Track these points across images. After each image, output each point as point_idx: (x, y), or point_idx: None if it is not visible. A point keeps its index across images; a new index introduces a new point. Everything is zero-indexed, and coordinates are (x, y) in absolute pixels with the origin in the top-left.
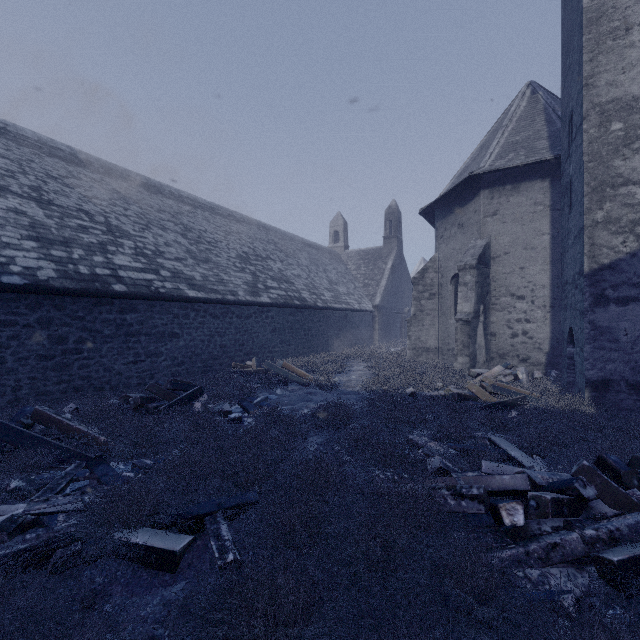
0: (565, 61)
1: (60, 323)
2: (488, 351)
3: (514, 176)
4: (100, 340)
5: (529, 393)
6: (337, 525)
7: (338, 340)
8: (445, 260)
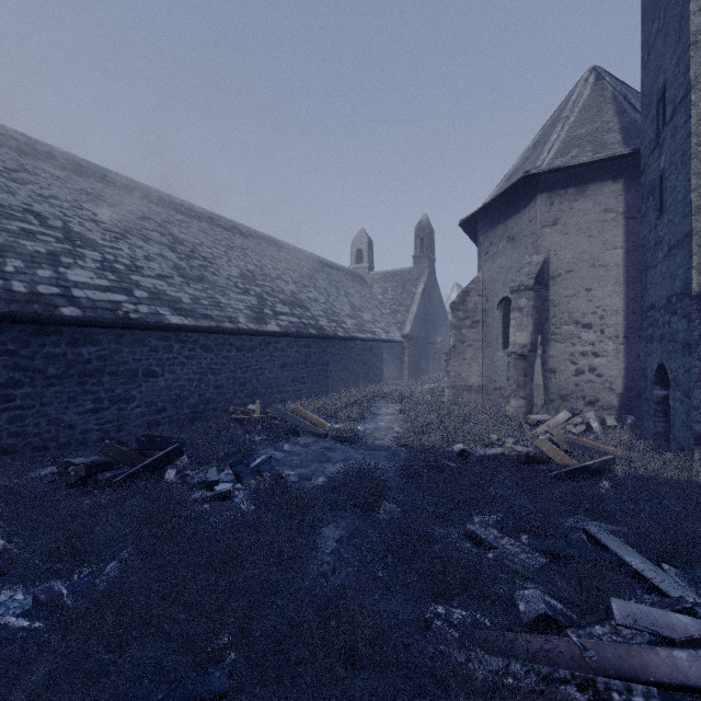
0: (649, 28)
1: None
2: (547, 391)
3: (579, 177)
4: (42, 382)
5: (613, 450)
6: None
7: (362, 376)
8: (491, 281)
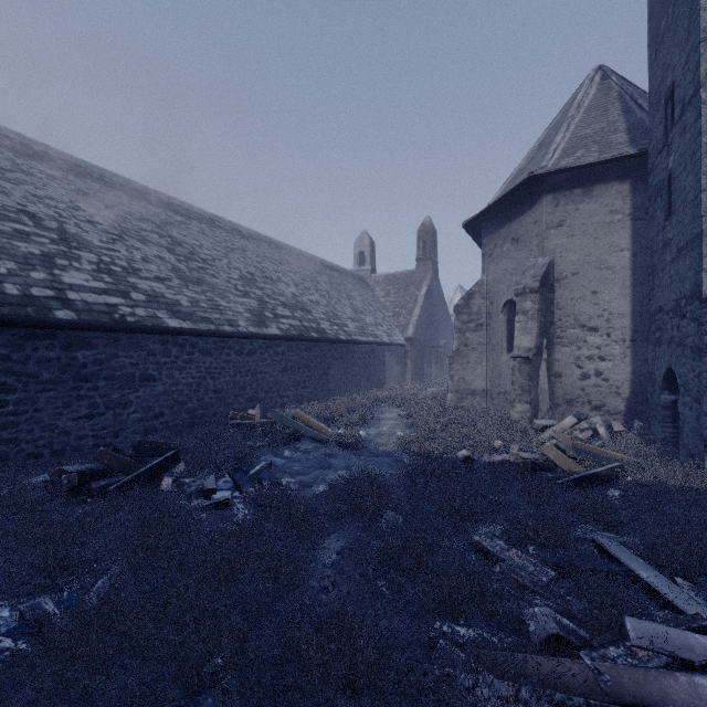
0: (657, 25)
1: None
2: (552, 396)
3: (585, 177)
4: (35, 387)
5: (620, 457)
6: None
7: (364, 380)
8: (495, 283)
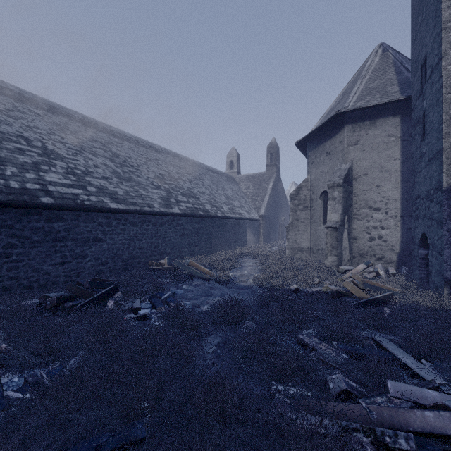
0: (416, 18)
1: None
2: (351, 251)
3: (371, 114)
4: (29, 245)
5: (392, 288)
6: None
7: (233, 241)
8: (315, 180)
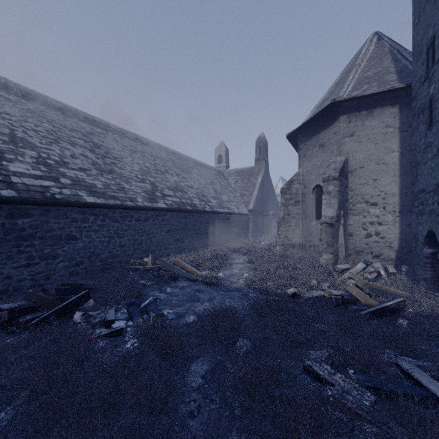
0: None
1: None
2: (347, 248)
3: (368, 103)
4: None
5: (399, 292)
6: None
7: (222, 237)
8: (307, 174)
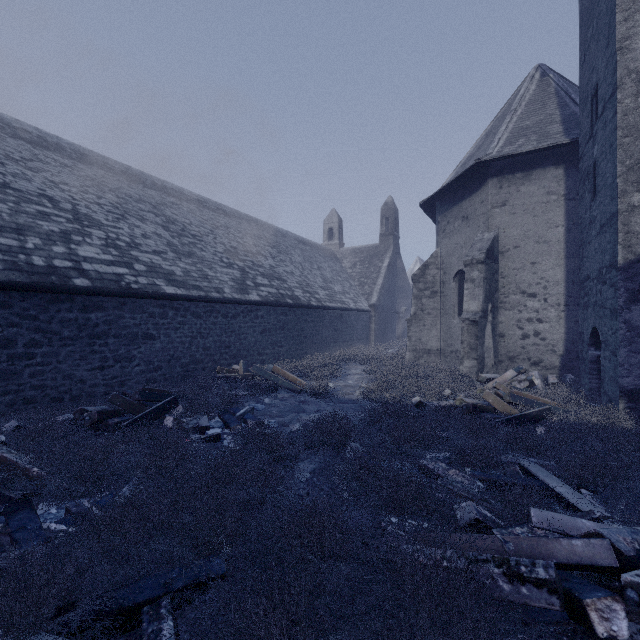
0: (585, 32)
1: (6, 323)
2: (496, 353)
3: (525, 163)
4: (58, 343)
5: (551, 402)
6: (337, 636)
7: (333, 341)
8: (448, 256)
